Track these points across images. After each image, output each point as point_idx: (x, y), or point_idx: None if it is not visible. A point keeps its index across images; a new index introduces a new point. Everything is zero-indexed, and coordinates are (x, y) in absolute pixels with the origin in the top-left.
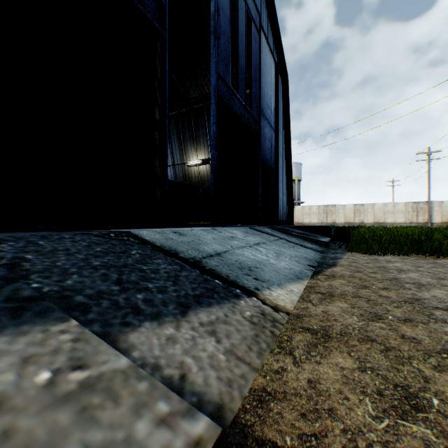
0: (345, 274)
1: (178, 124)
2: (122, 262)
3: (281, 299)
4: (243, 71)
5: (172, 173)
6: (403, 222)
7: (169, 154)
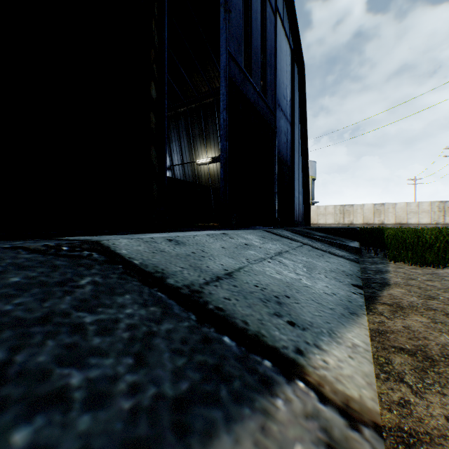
0: (413, 302)
1: (187, 121)
2: (44, 309)
3: (347, 375)
4: (257, 54)
5: (181, 172)
6: (428, 222)
7: (177, 152)
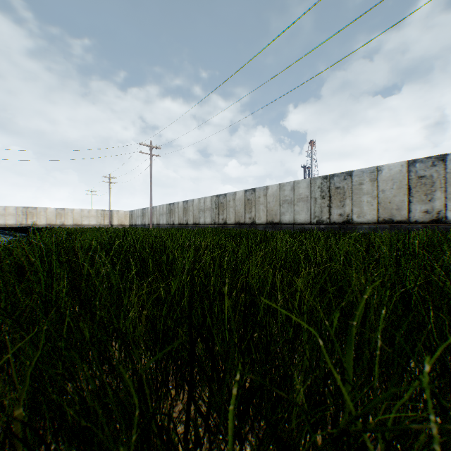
0: None
1: None
2: None
3: None
4: None
5: None
6: (96, 224)
7: None
